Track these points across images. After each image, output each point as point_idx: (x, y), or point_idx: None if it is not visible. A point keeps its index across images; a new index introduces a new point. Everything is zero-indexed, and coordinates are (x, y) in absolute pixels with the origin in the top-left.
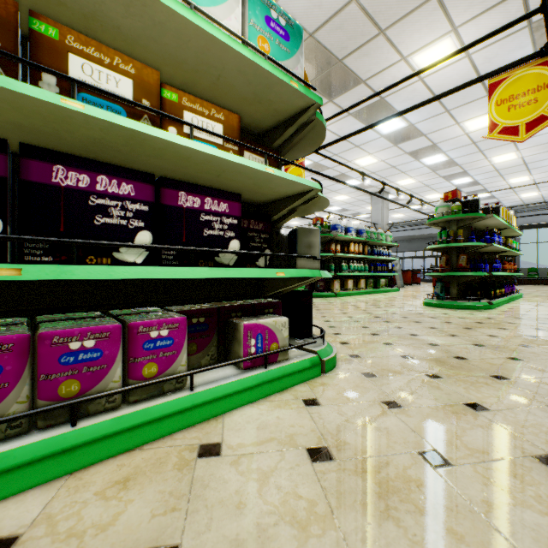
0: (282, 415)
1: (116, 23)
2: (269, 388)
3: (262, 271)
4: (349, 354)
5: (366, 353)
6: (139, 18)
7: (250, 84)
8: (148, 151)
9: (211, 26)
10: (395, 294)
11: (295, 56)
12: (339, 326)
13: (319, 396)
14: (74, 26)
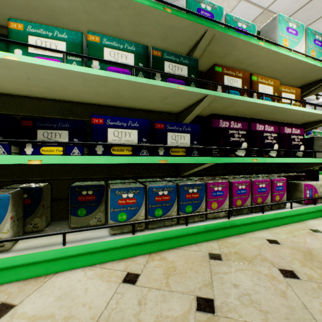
0: None
1: (259, 65)
2: (318, 214)
3: (315, 159)
4: None
5: None
6: (271, 61)
7: (303, 72)
8: (271, 112)
9: (300, 56)
10: None
11: None
12: None
13: None
14: (239, 69)
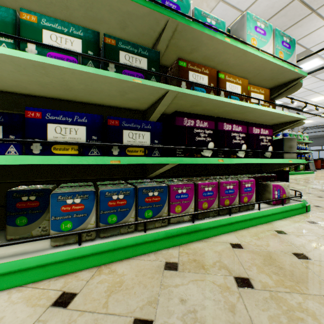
0: (302, 225)
1: (228, 63)
2: (285, 214)
3: (283, 160)
4: (312, 205)
5: (323, 205)
6: (240, 60)
7: (272, 73)
8: (240, 112)
9: (267, 56)
10: (312, 175)
11: (292, 55)
12: (290, 192)
13: (314, 220)
14: (210, 67)
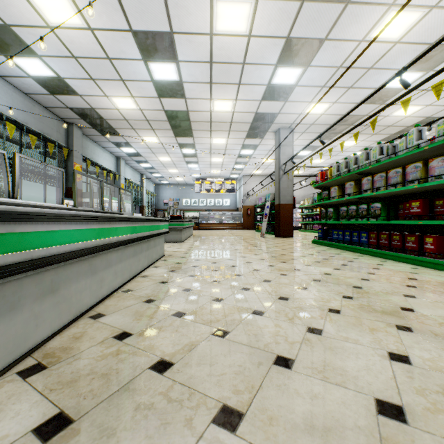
0: None
1: None
2: None
3: None
4: None
5: None
6: None
7: None
8: None
9: None
10: None
11: None
12: None
13: None
14: None
